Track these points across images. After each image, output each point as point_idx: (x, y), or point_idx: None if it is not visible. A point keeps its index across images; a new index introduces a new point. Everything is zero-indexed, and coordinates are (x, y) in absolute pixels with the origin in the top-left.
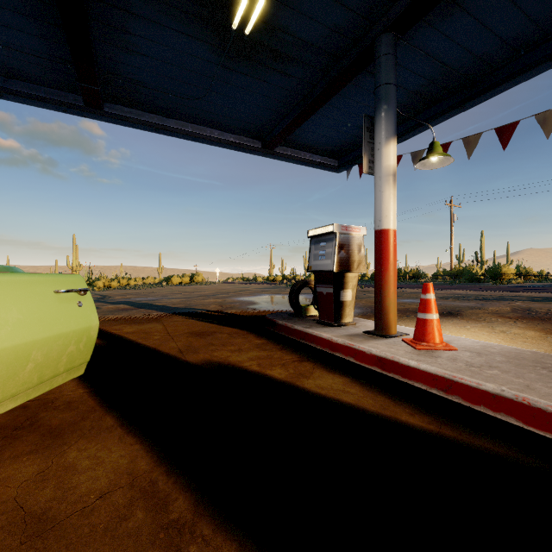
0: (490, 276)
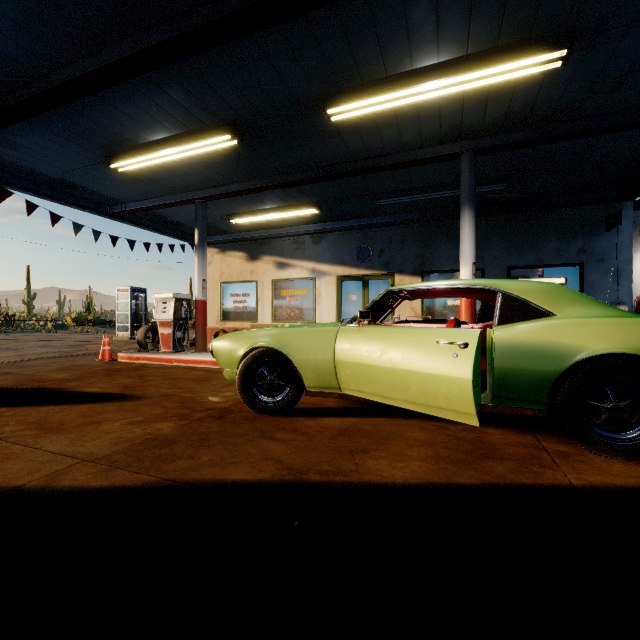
0: None
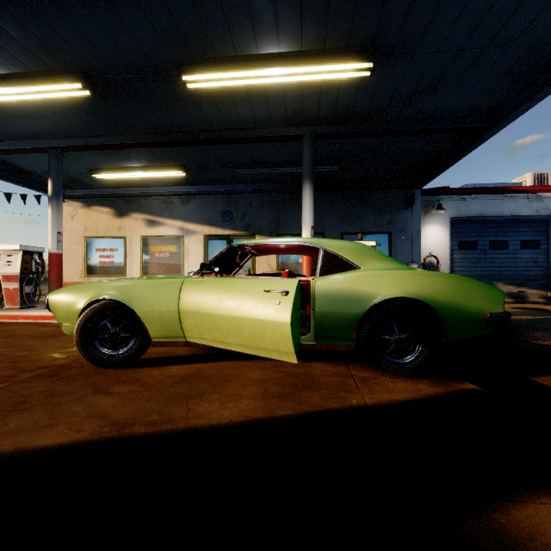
0: None
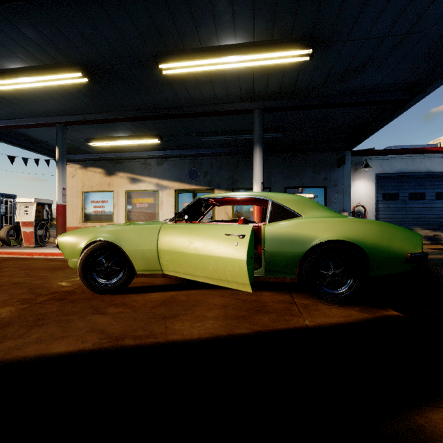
0: None
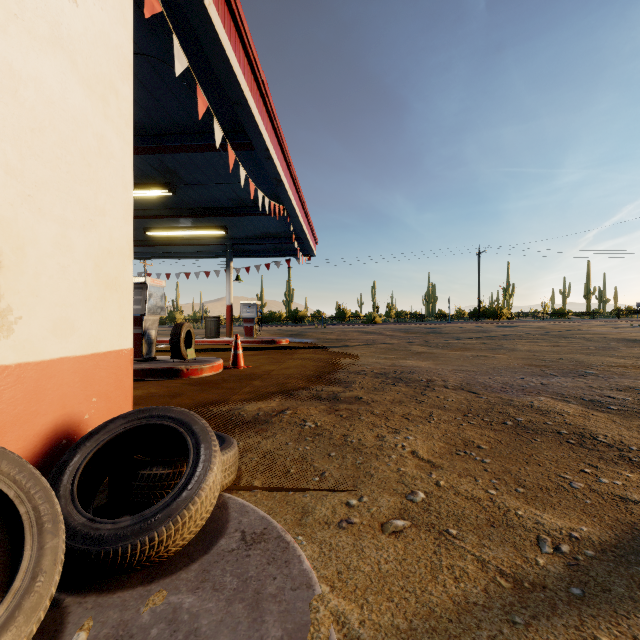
0: (169, 320)
